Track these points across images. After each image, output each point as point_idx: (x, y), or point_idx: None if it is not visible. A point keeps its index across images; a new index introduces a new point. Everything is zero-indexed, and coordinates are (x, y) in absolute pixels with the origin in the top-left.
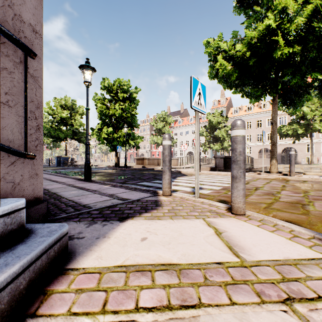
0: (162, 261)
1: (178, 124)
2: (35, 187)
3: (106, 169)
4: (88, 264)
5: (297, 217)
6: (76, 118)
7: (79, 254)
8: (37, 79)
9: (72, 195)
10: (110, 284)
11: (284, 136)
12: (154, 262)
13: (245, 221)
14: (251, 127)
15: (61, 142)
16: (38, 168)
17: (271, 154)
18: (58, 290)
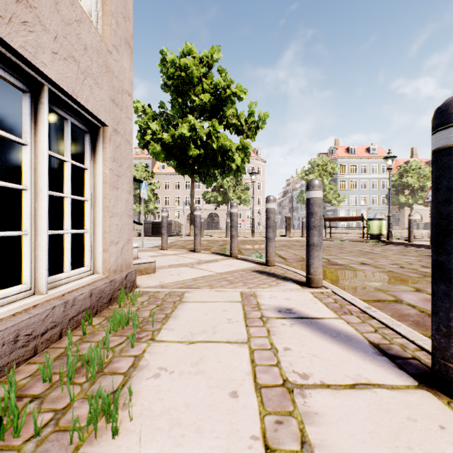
0: None
1: None
2: None
3: None
4: None
5: None
6: None
7: None
8: None
9: None
10: None
11: (208, 202)
12: None
13: (167, 251)
14: (180, 188)
15: None
16: None
17: (191, 221)
18: None
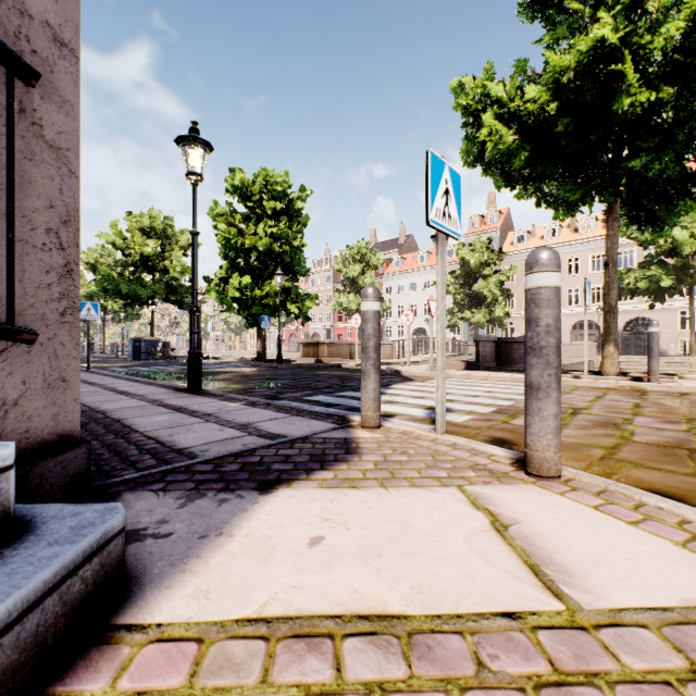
0: (361, 606)
1: (393, 268)
2: (60, 410)
3: (238, 367)
4: (172, 614)
5: (684, 483)
6: (173, 256)
7: (154, 582)
8: (65, 155)
9: (157, 426)
10: (225, 678)
11: (630, 293)
12: (342, 611)
13: (563, 495)
14: None
15: (142, 308)
16: (69, 366)
17: (605, 332)
18: (83, 695)
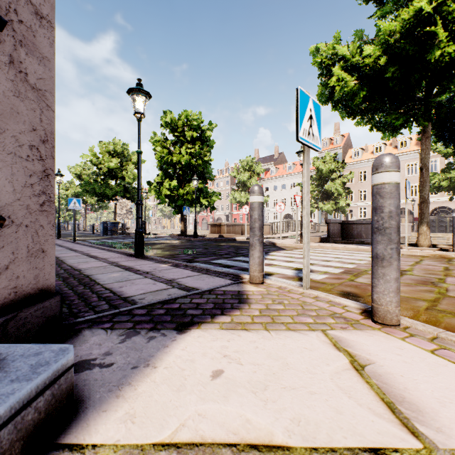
0: (252, 436)
1: (270, 175)
2: (40, 272)
3: (169, 240)
4: (105, 436)
5: None
6: (128, 168)
7: (95, 405)
8: (44, 94)
9: (112, 281)
10: None
11: (435, 190)
12: (236, 439)
13: (404, 340)
14: None
15: (109, 202)
16: (46, 241)
17: (420, 217)
18: None
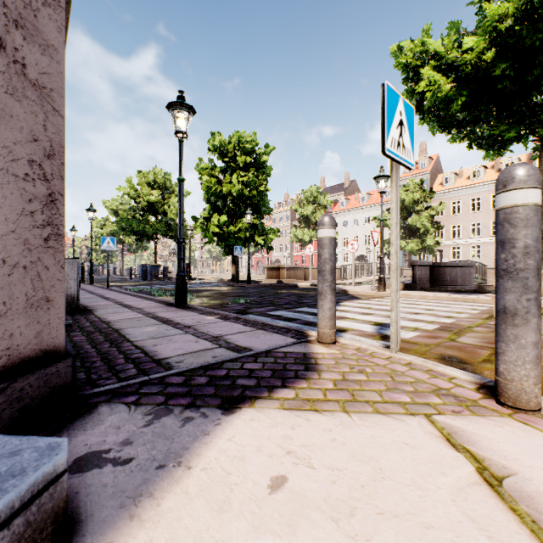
0: None
1: (339, 207)
2: (43, 328)
3: (217, 286)
4: None
5: None
6: (170, 202)
7: (97, 531)
8: (49, 94)
9: (145, 337)
10: None
11: None
12: None
13: None
14: (481, 207)
15: (149, 242)
16: (53, 287)
17: None
18: None
